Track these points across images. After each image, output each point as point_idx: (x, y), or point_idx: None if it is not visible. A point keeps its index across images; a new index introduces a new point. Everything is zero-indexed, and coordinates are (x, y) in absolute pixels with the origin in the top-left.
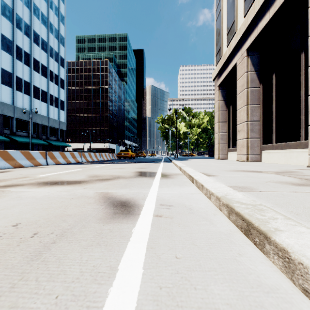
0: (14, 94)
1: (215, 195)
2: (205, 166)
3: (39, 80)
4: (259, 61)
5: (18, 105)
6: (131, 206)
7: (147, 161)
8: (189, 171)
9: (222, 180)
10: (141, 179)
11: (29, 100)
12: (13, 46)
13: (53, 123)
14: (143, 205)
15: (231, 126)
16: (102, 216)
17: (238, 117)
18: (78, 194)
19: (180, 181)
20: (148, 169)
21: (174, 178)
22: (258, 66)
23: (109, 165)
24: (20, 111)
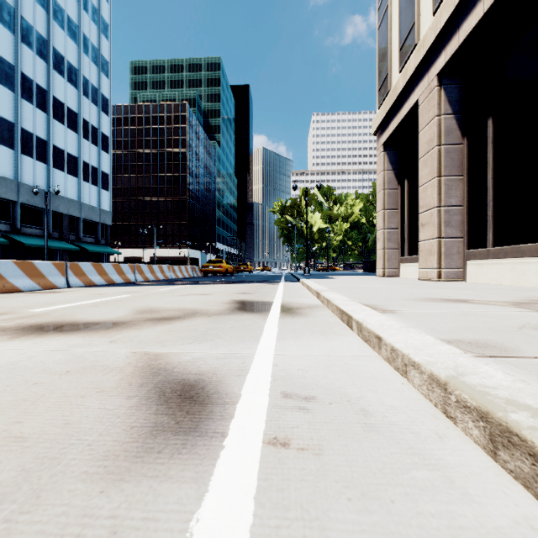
0: (18, 161)
1: (427, 372)
2: (365, 290)
3: (64, 136)
4: (461, 95)
5: (26, 180)
6: (205, 401)
7: (254, 279)
8: (338, 301)
9: (416, 323)
10: (240, 319)
11: (46, 171)
12: (17, 76)
13: (88, 212)
14: (238, 395)
15: (406, 217)
16: (114, 443)
17: (420, 200)
18: (87, 360)
19: (322, 323)
20: (256, 296)
21: (307, 315)
22: (460, 105)
23: (183, 287)
24: (28, 190)
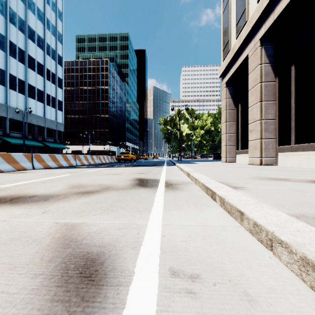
0: (7, 93)
1: (300, 255)
2: (218, 171)
3: (35, 78)
4: (274, 52)
5: (12, 104)
6: (101, 281)
7: (148, 164)
8: (203, 180)
9: (263, 198)
10: (138, 193)
11: (24, 99)
12: (6, 42)
13: (49, 124)
14: (132, 273)
15: (240, 126)
16: None
17: (249, 116)
18: (17, 231)
19: (193, 195)
20: (149, 175)
21: (183, 190)
22: (274, 58)
23: (104, 169)
24: (13, 111)
